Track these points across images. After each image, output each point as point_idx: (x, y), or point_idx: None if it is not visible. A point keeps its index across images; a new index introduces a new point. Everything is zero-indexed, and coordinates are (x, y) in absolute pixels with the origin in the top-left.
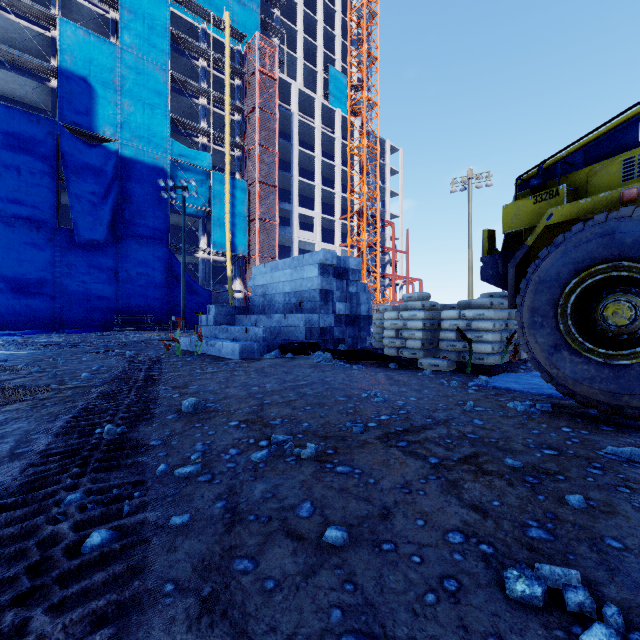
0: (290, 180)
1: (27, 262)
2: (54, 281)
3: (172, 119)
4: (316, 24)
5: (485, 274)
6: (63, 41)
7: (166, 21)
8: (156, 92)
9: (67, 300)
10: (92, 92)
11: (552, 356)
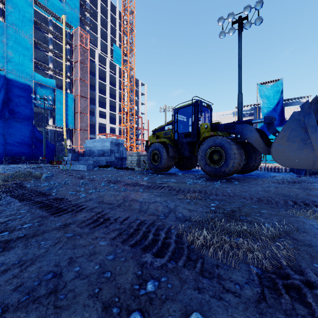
0: (94, 94)
1: None
2: None
3: (34, 62)
4: (107, 22)
5: (145, 149)
6: None
7: (31, 15)
8: (26, 48)
9: None
10: None
11: (150, 164)
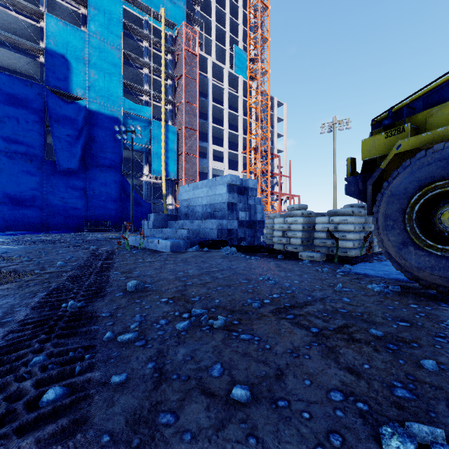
0: (207, 126)
1: (23, 184)
2: (42, 197)
3: (124, 83)
4: (225, 16)
5: (349, 190)
6: (48, 29)
7: (120, 15)
8: (113, 65)
9: (51, 210)
10: (68, 65)
11: (401, 250)
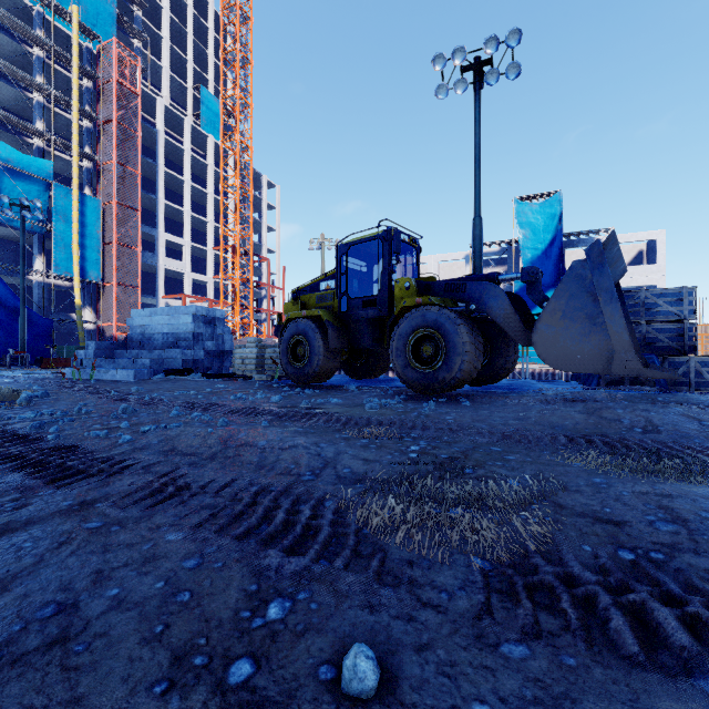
0: (155, 202)
1: None
2: None
3: None
4: (186, 35)
5: (276, 333)
6: None
7: None
8: None
9: None
10: None
11: (287, 366)
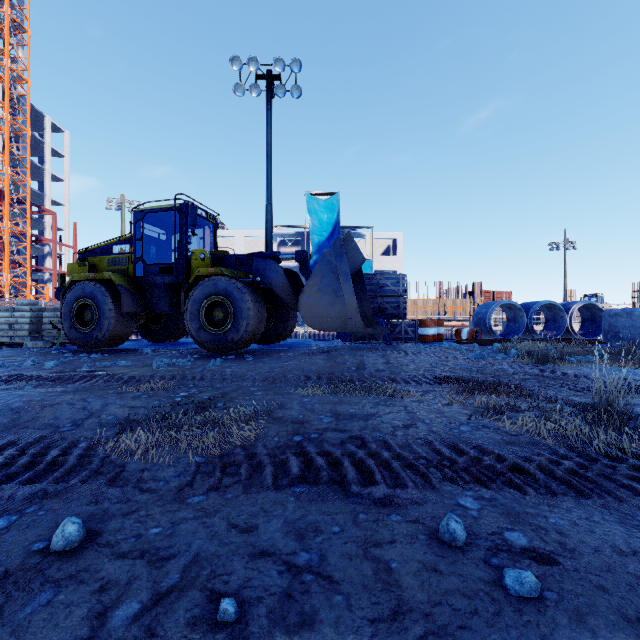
0: None
1: None
2: None
3: None
4: None
5: (57, 295)
6: None
7: None
8: None
9: None
10: None
11: (70, 331)
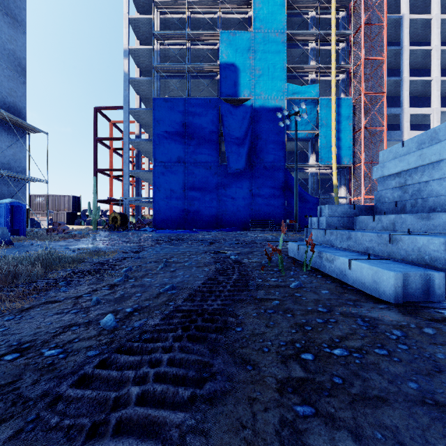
0: (398, 84)
1: (205, 188)
2: (217, 198)
3: (287, 68)
4: None
5: None
6: (222, 46)
7: None
8: (276, 52)
9: (224, 210)
10: (237, 71)
11: None
